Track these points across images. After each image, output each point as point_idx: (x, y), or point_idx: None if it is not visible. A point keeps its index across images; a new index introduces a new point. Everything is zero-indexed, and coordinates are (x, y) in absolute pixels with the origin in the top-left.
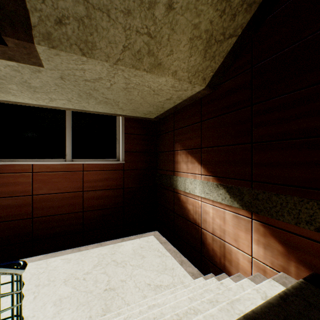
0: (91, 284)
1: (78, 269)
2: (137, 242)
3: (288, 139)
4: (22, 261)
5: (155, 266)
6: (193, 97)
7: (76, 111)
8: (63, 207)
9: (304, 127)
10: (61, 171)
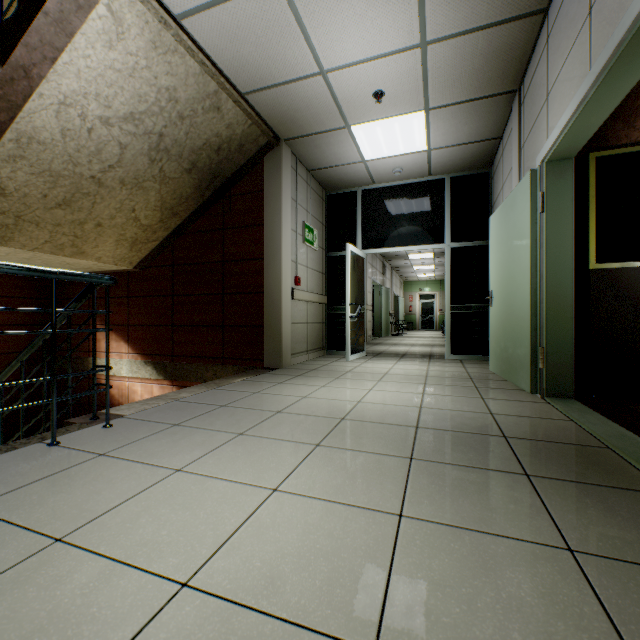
0: None
1: None
2: None
3: (194, 325)
4: None
5: None
6: (119, 270)
7: None
8: None
9: (201, 319)
10: None
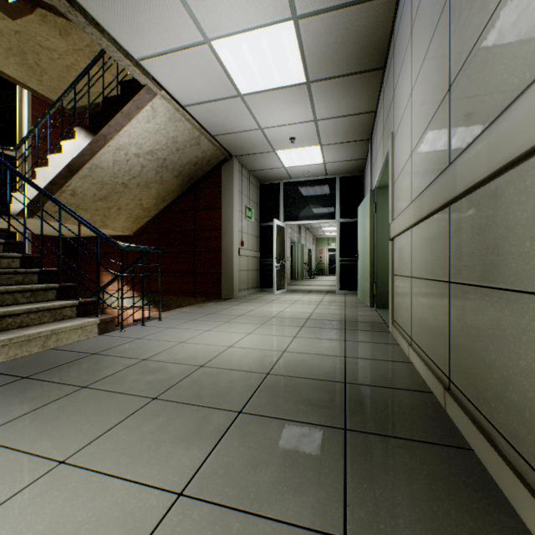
0: None
1: None
2: None
3: (174, 272)
4: None
5: None
6: (121, 235)
7: None
8: None
9: (179, 268)
10: None
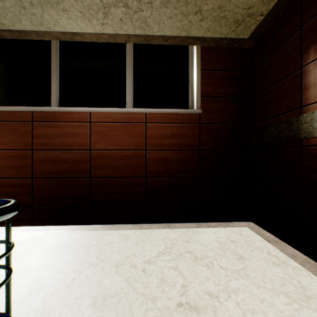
0: (154, 284)
1: (137, 252)
2: (223, 232)
3: None
4: (11, 201)
5: (277, 283)
6: None
7: (137, 42)
8: (122, 168)
9: None
10: (120, 122)
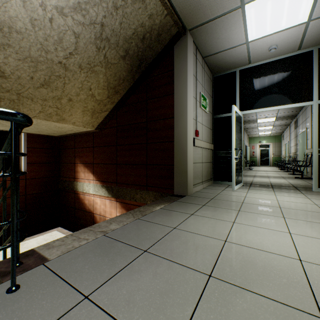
0: None
1: None
2: (41, 238)
3: (128, 164)
4: None
5: None
6: (88, 131)
7: None
8: None
9: (133, 160)
10: None
